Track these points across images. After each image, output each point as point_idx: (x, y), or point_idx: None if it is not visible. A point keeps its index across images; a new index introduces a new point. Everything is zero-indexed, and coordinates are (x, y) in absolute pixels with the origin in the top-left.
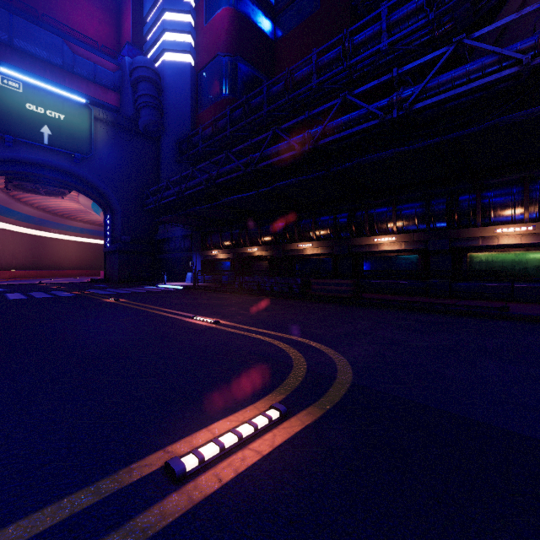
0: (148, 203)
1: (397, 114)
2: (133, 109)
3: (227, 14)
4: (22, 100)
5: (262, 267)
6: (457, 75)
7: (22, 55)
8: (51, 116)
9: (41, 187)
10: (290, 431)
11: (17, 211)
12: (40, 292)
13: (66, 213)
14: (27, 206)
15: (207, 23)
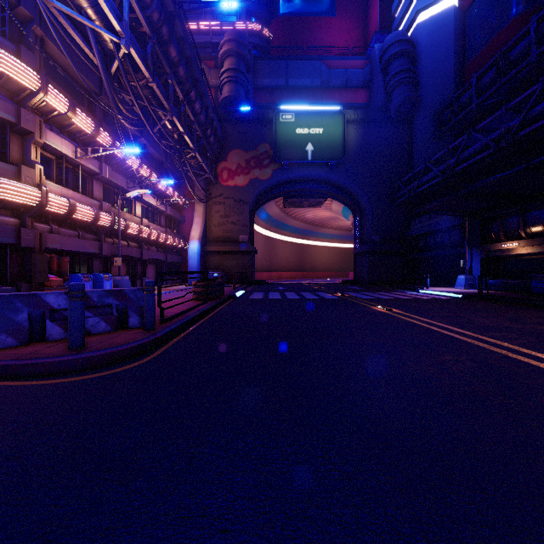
0: (400, 196)
1: None
2: (384, 95)
3: None
4: (293, 128)
5: None
6: None
7: (293, 91)
8: (313, 133)
9: (305, 201)
10: None
11: (289, 225)
12: (307, 292)
13: (320, 222)
14: (295, 220)
15: None
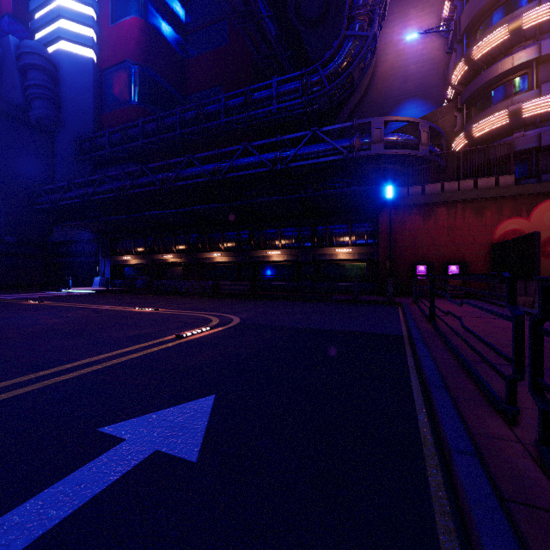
0: (41, 202)
1: (280, 167)
2: (22, 97)
3: (137, 24)
4: None
5: (177, 272)
6: (314, 151)
7: None
8: None
9: None
10: (214, 331)
11: None
12: None
13: None
14: None
15: (113, 24)
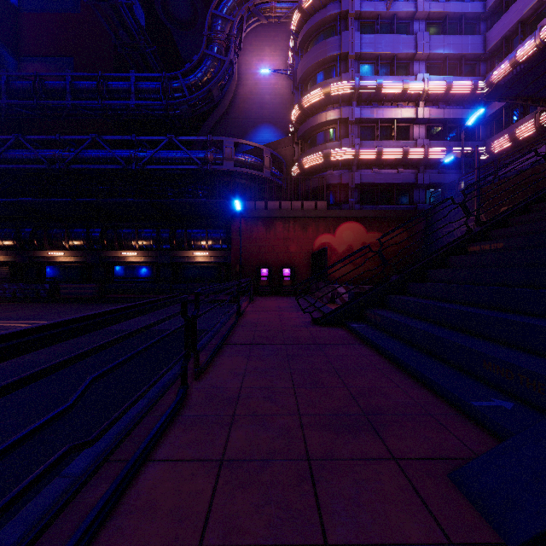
0: None
1: (136, 167)
2: None
3: None
4: None
5: (0, 273)
6: (171, 157)
7: None
8: None
9: None
10: None
11: None
12: None
13: None
14: None
15: None
